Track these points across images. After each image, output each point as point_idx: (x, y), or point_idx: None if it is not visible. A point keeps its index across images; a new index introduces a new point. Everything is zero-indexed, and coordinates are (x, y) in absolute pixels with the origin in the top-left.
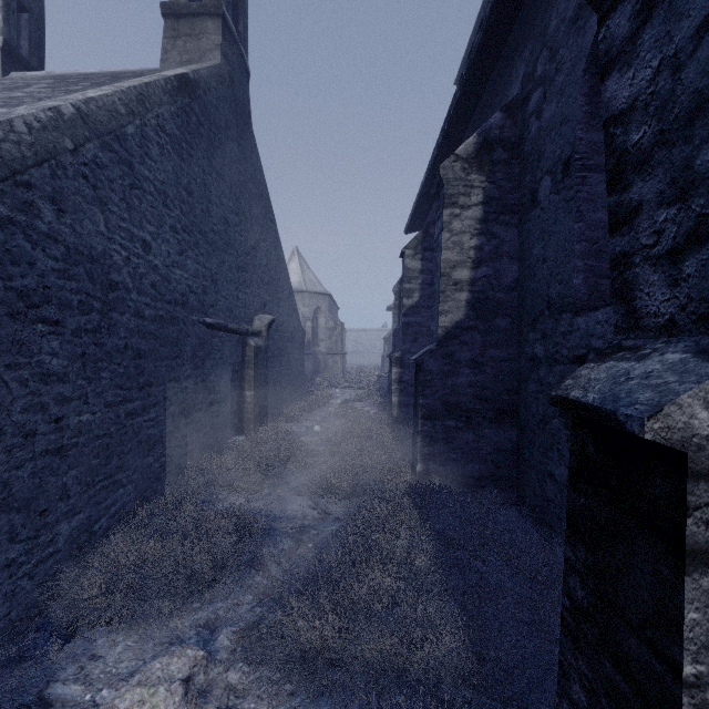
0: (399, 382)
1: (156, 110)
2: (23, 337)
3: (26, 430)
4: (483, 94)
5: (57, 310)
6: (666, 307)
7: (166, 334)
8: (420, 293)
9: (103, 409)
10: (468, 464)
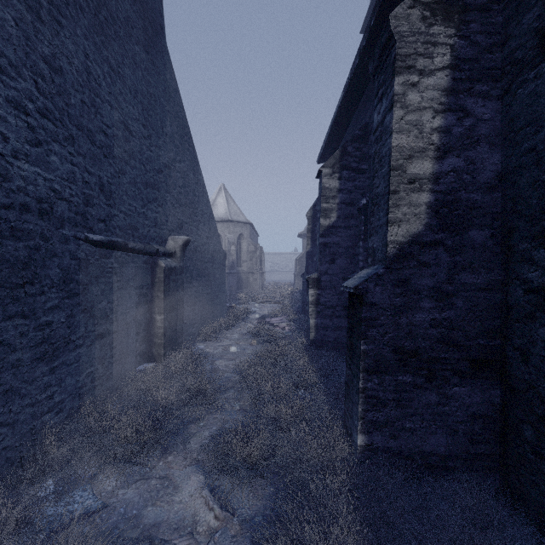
0: (316, 304)
1: None
2: None
3: None
4: None
5: None
6: None
7: None
8: (338, 212)
9: None
10: (429, 436)
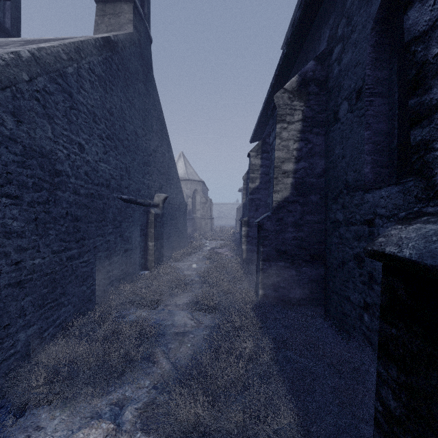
0: (246, 236)
1: (88, 58)
2: None
3: None
4: (301, 51)
5: (16, 189)
6: None
7: (95, 205)
8: (260, 179)
9: (50, 255)
10: (292, 290)
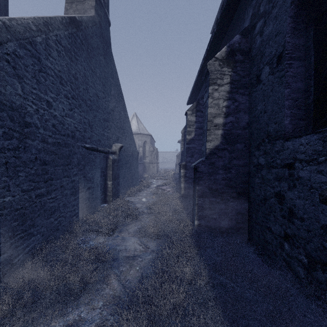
0: (184, 177)
1: (55, 32)
2: None
3: None
4: (228, 30)
5: None
6: None
7: (62, 152)
8: (195, 132)
9: (20, 193)
10: (222, 221)
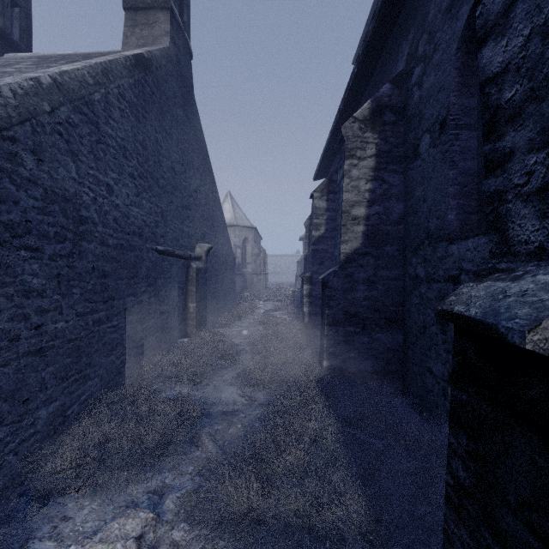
0: (309, 296)
1: (118, 81)
2: (9, 261)
3: (11, 335)
4: (375, 70)
5: (36, 240)
6: (536, 236)
7: (126, 258)
8: (325, 226)
9: (75, 318)
10: (363, 361)
